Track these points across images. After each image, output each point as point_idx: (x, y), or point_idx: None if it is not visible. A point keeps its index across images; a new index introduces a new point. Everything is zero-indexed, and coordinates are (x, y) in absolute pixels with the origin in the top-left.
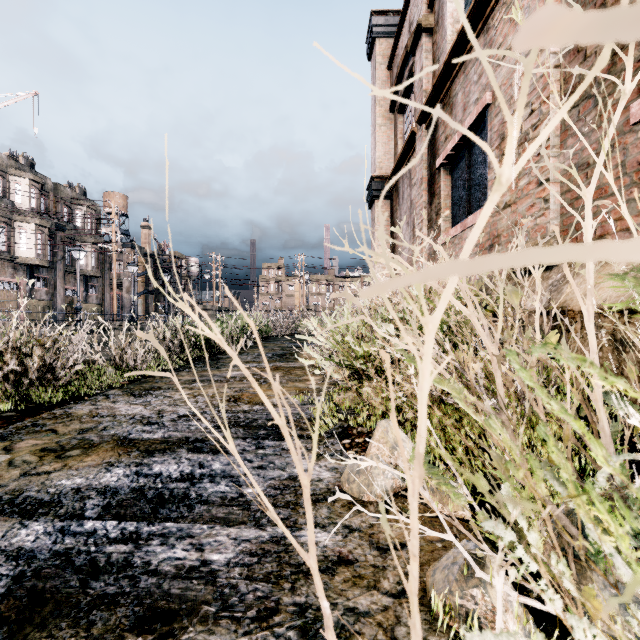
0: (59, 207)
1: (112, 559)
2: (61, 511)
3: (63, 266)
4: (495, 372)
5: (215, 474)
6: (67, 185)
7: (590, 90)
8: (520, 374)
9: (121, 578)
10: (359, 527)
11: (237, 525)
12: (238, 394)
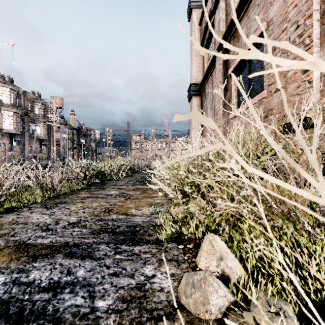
0: (26, 103)
1: None
2: None
3: (28, 134)
4: None
5: (77, 282)
6: (31, 92)
7: None
8: None
9: None
10: None
11: None
12: (111, 206)
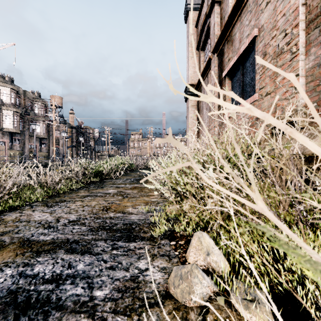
0: (26, 102)
1: None
2: None
3: (28, 133)
4: None
5: (77, 275)
6: (31, 91)
7: None
8: None
9: None
10: None
11: None
12: (109, 205)
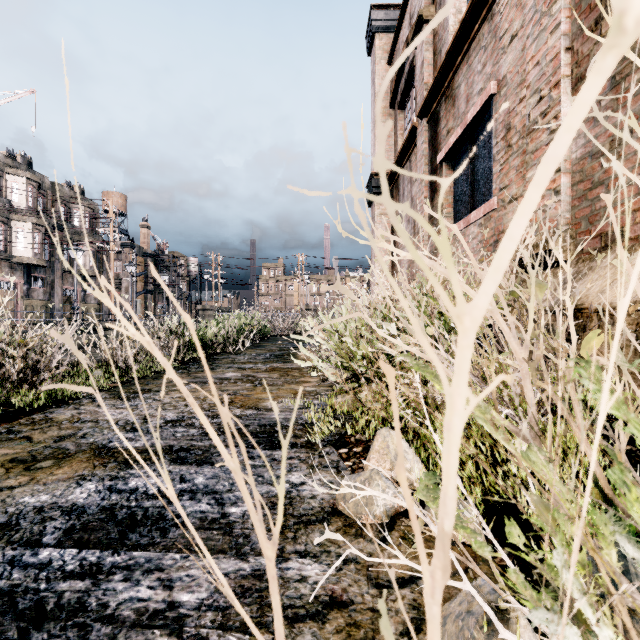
0: (57, 206)
1: (63, 600)
2: (16, 536)
3: (61, 266)
4: (524, 382)
5: (197, 490)
6: (65, 184)
7: None
8: (597, 397)
9: (69, 627)
10: (355, 557)
11: (215, 554)
12: (231, 397)
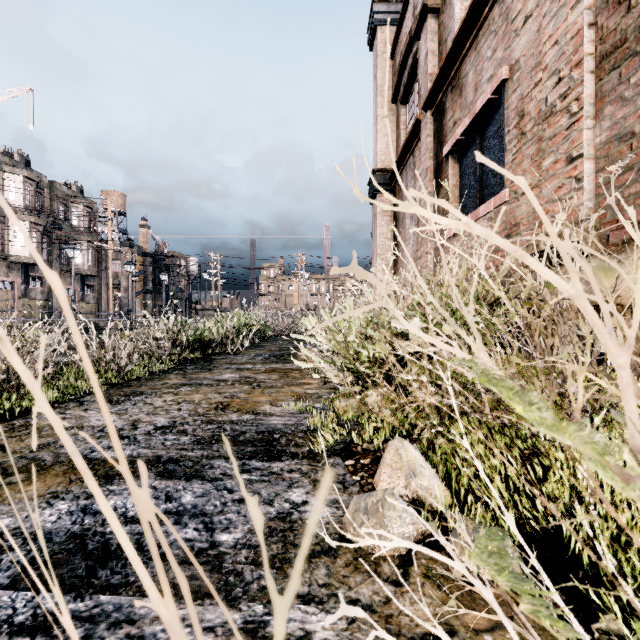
0: (55, 205)
1: None
2: None
3: (59, 265)
4: (624, 398)
5: (183, 511)
6: (63, 183)
7: (636, 46)
8: None
9: None
10: (370, 603)
11: (199, 599)
12: (227, 400)
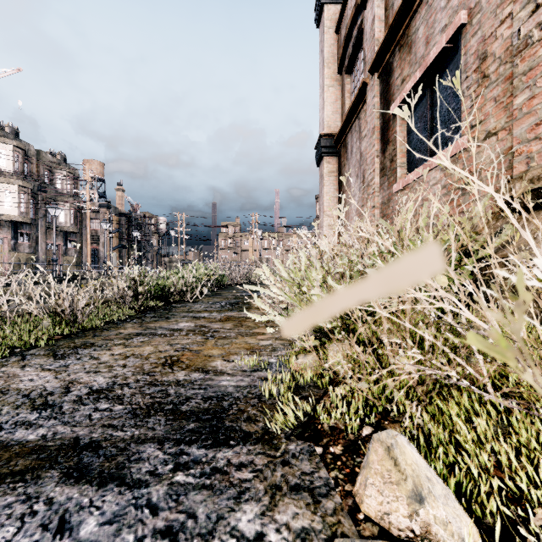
0: (41, 171)
1: None
2: None
3: (44, 223)
4: None
5: None
6: (49, 152)
7: None
8: None
9: None
10: None
11: None
12: (178, 354)
